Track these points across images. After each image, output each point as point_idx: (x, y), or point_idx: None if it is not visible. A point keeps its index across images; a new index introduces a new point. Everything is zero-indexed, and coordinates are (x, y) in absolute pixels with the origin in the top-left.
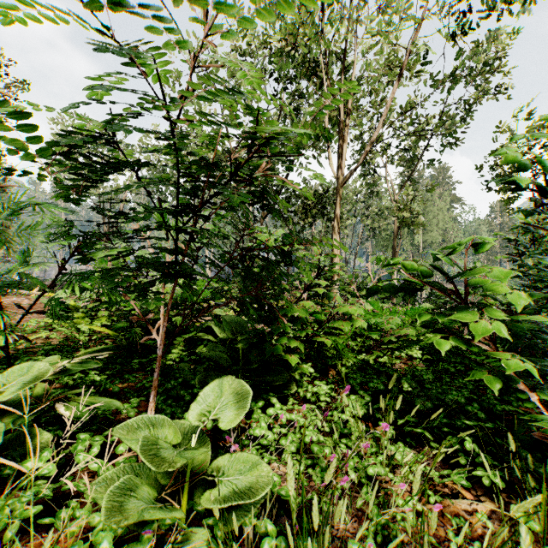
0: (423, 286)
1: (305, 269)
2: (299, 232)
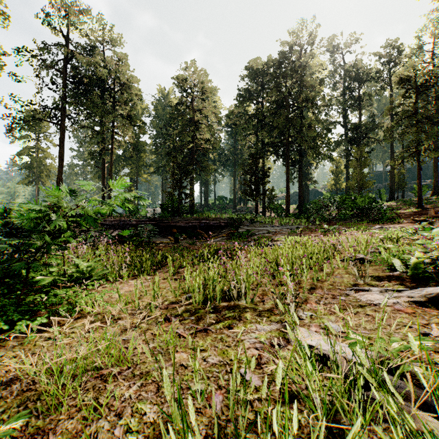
0: None
1: None
2: None
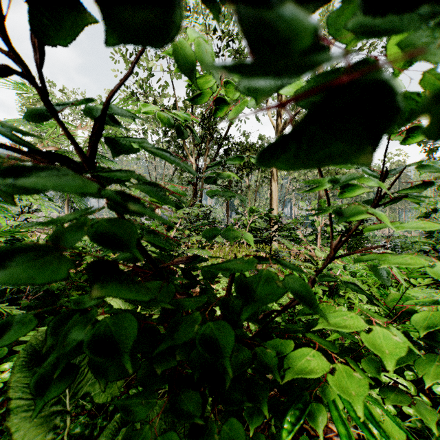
0: (361, 230)
1: (242, 214)
2: (237, 181)
